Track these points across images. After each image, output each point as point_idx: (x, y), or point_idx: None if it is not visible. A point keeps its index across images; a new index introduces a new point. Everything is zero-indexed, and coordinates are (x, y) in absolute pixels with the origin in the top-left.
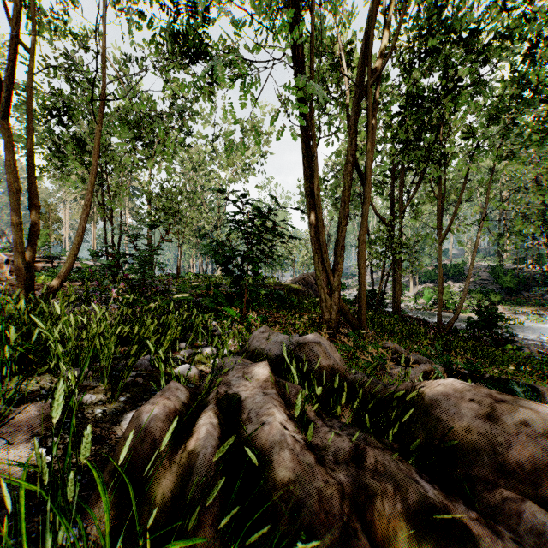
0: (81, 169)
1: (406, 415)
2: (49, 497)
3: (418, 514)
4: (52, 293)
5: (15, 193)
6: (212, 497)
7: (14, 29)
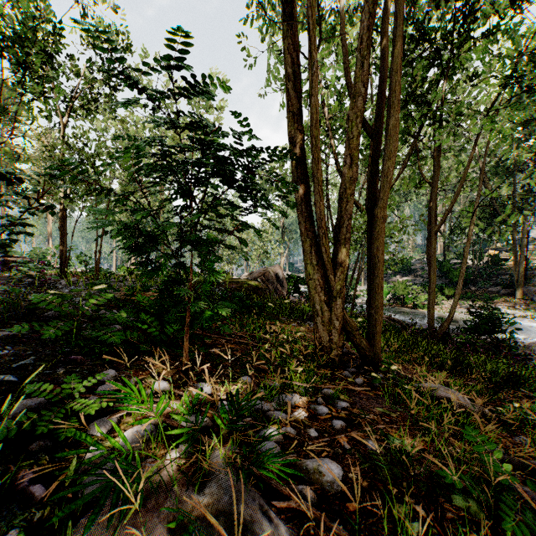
0: None
1: None
2: None
3: None
4: None
5: None
6: None
7: None
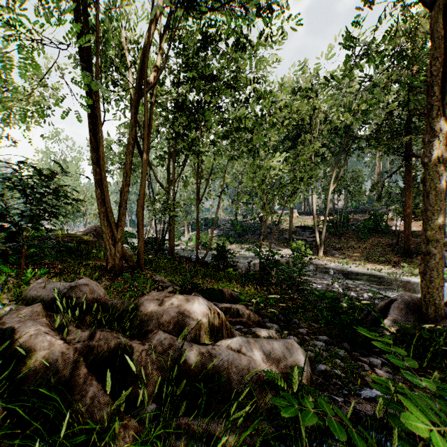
0: None
1: (132, 315)
2: None
3: (115, 349)
4: None
5: None
6: None
7: None
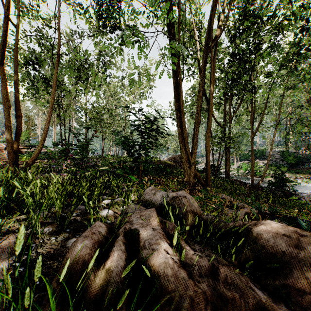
0: (47, 95)
1: (240, 242)
2: (12, 305)
3: None
4: (29, 166)
5: (7, 108)
6: (121, 303)
7: (6, 12)
